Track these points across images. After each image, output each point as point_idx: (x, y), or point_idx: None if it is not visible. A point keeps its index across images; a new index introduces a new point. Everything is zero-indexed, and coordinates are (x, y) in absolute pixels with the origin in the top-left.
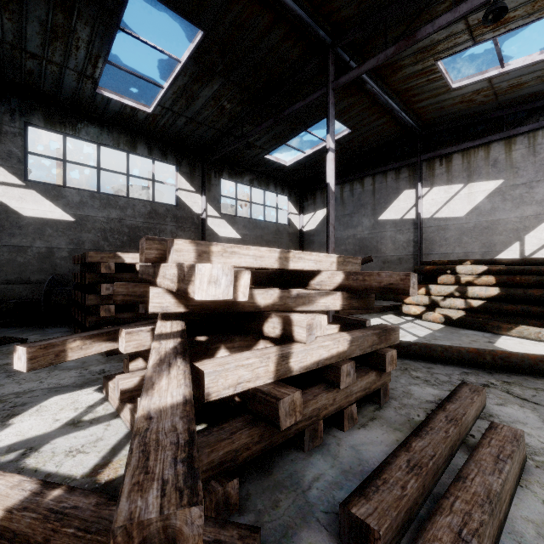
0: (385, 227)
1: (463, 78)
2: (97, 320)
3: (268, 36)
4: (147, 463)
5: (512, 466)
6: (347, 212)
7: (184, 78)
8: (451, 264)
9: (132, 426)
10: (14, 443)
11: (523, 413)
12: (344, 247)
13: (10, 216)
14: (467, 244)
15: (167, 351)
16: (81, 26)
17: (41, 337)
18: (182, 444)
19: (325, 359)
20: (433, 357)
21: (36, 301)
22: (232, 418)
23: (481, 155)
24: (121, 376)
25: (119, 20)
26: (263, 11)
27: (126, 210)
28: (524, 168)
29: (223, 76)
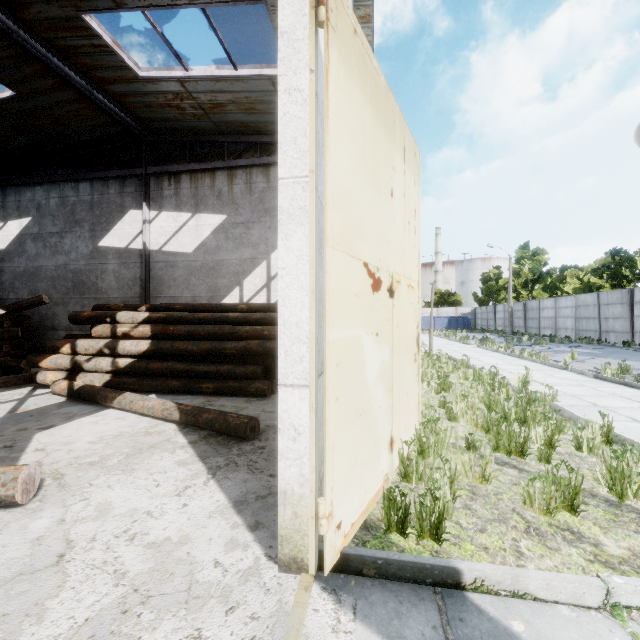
0: (107, 257)
1: (151, 68)
2: None
3: None
4: None
5: None
6: (55, 230)
7: None
8: (127, 310)
9: None
10: None
11: None
12: (52, 282)
13: None
14: (195, 286)
15: None
16: None
17: None
18: None
19: None
20: None
21: None
22: None
23: (208, 183)
24: None
25: None
26: None
27: None
28: (243, 206)
29: None
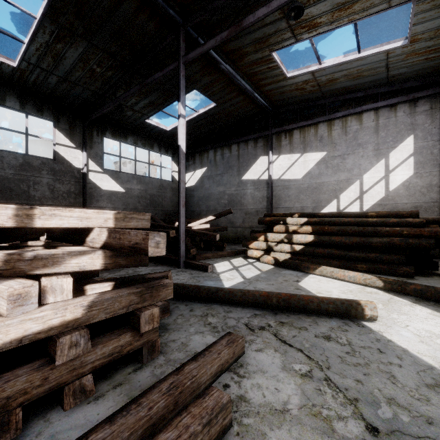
0: (247, 185)
1: (295, 70)
2: None
3: (121, 6)
4: None
5: None
6: (219, 172)
7: (44, 36)
8: (285, 216)
9: None
10: None
11: (271, 359)
12: (217, 201)
13: None
14: (303, 200)
15: None
16: None
17: None
18: None
19: (36, 333)
20: (235, 301)
21: None
22: None
23: (312, 132)
24: None
25: None
26: None
27: None
28: (339, 144)
29: (85, 40)
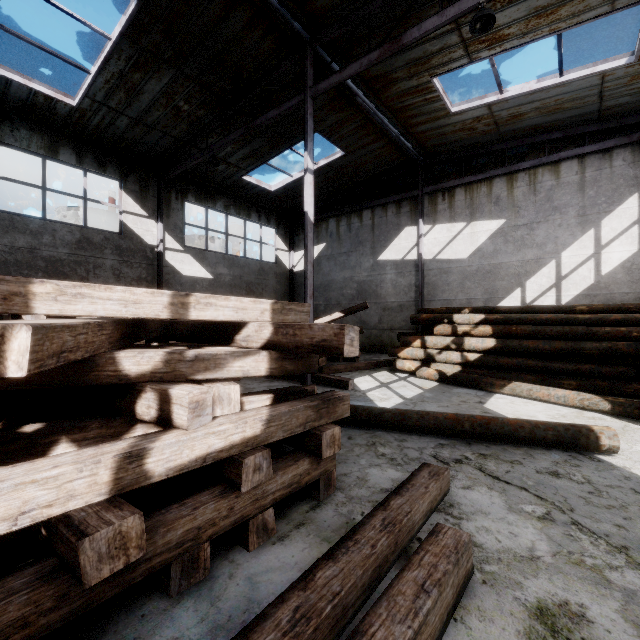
0: (385, 268)
1: (463, 102)
2: None
3: (228, 19)
4: None
5: (439, 597)
6: (343, 250)
7: (118, 63)
8: (450, 312)
9: None
10: None
11: (489, 498)
12: (341, 292)
13: None
14: (469, 289)
15: None
16: None
17: None
18: None
19: (218, 450)
20: (408, 426)
21: None
22: (19, 569)
23: (484, 192)
24: None
25: None
26: None
27: (41, 236)
28: (525, 208)
29: (173, 67)
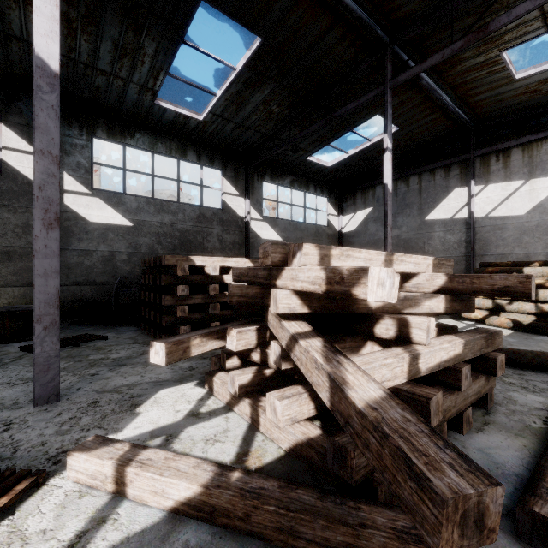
0: (433, 227)
1: (529, 68)
2: (172, 319)
3: (324, 38)
4: (416, 447)
5: None
6: None
7: (237, 85)
8: (516, 266)
9: (253, 419)
10: (153, 430)
11: None
12: None
13: (79, 222)
14: (528, 244)
15: (321, 349)
16: (148, 42)
17: (117, 335)
18: (429, 433)
19: (444, 361)
20: (523, 363)
21: (105, 301)
22: None
23: (545, 149)
24: (233, 372)
25: (184, 34)
26: (322, 14)
27: (177, 214)
28: None
29: (275, 81)
